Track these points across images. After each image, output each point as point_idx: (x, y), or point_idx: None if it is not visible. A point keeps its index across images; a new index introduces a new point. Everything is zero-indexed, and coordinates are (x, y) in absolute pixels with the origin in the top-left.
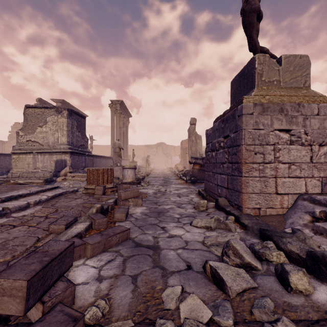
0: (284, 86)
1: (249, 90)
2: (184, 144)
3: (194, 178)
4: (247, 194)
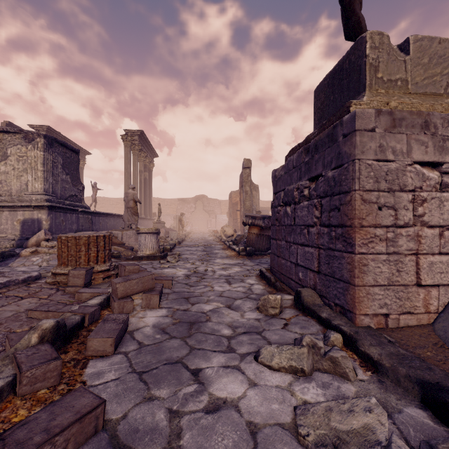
0: (414, 91)
1: (353, 97)
2: (234, 198)
3: (251, 248)
4: (363, 287)
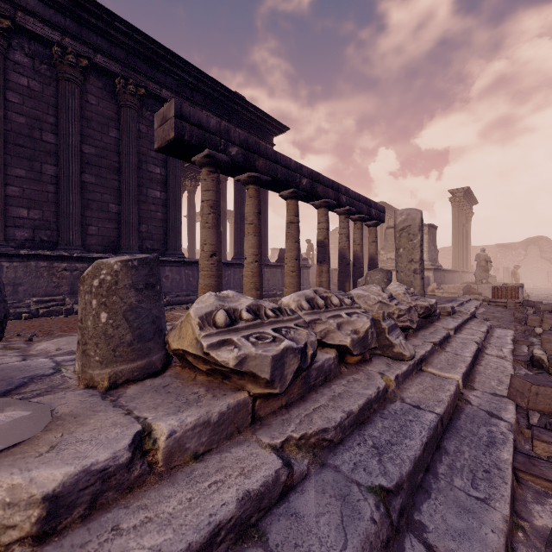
0: None
1: None
2: None
3: None
4: None
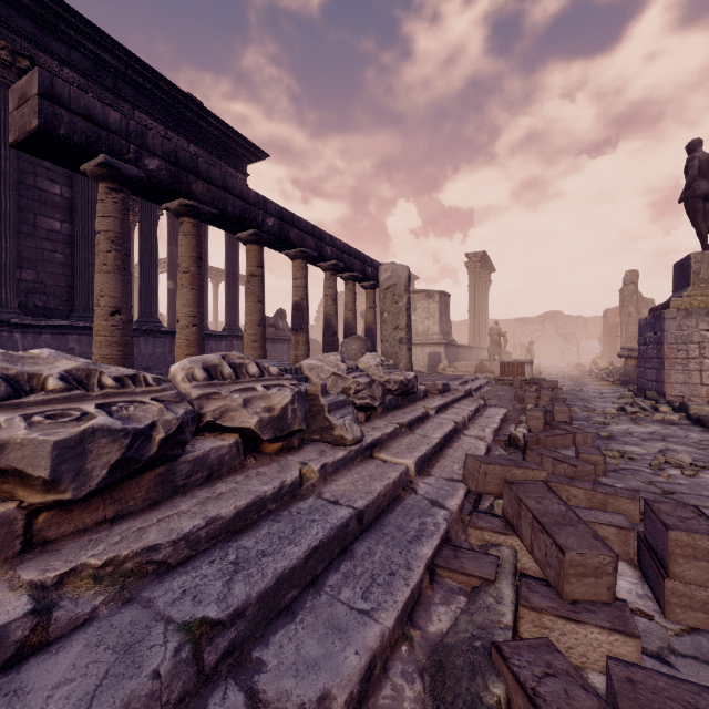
0: None
1: (686, 286)
2: (611, 318)
3: (626, 378)
4: (669, 384)
